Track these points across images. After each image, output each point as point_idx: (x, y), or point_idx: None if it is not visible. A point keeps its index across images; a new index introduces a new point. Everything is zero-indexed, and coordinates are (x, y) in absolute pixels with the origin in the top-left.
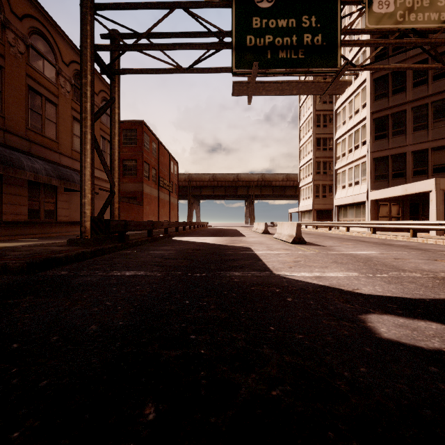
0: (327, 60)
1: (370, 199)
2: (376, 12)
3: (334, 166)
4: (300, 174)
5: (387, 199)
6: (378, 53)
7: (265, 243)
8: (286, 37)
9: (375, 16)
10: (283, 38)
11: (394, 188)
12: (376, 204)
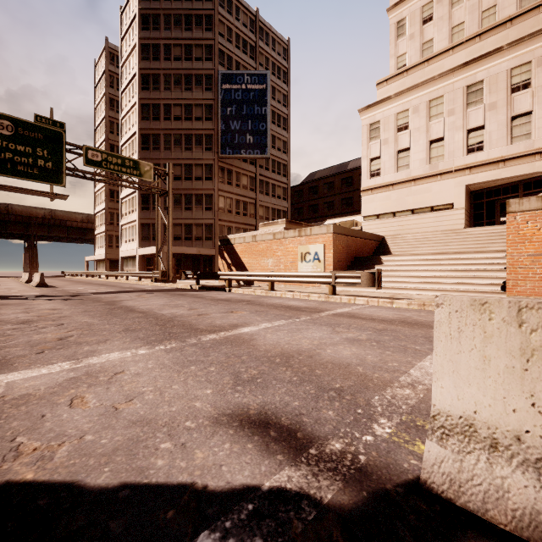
0: (56, 178)
1: (138, 254)
2: (90, 159)
3: (120, 222)
4: (96, 220)
5: (152, 255)
6: (144, 145)
7: (14, 288)
8: (24, 157)
9: (90, 160)
10: (21, 158)
11: (148, 248)
12: (144, 258)
